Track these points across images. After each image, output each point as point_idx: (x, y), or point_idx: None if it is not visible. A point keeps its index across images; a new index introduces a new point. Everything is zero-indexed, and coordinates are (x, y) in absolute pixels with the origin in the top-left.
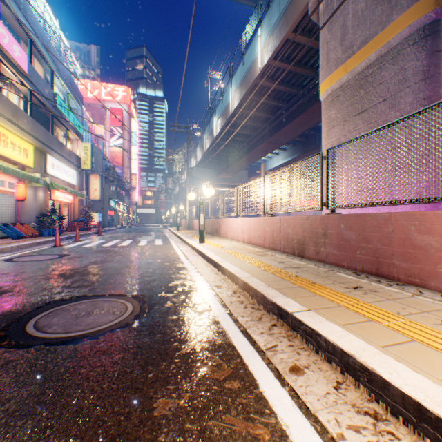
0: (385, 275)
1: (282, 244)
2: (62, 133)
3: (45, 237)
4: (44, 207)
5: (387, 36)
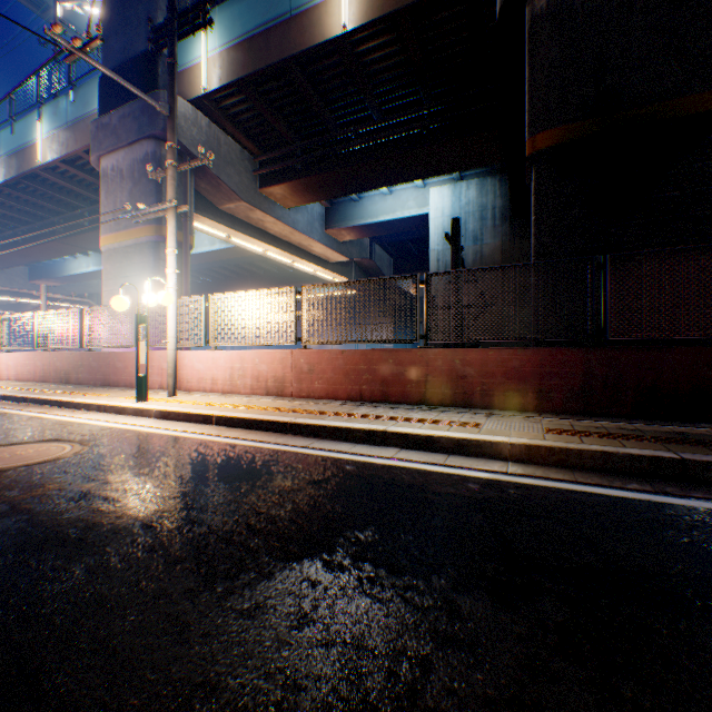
0: (109, 384)
1: (54, 376)
2: None
3: None
4: None
5: (139, 234)
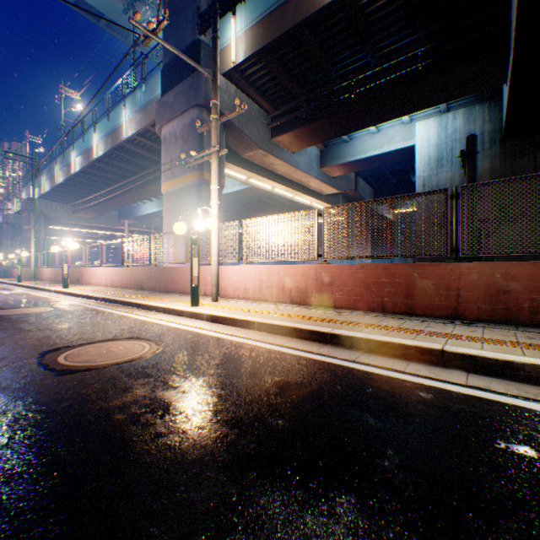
0: (169, 291)
1: (133, 284)
2: None
3: None
4: None
5: (187, 180)
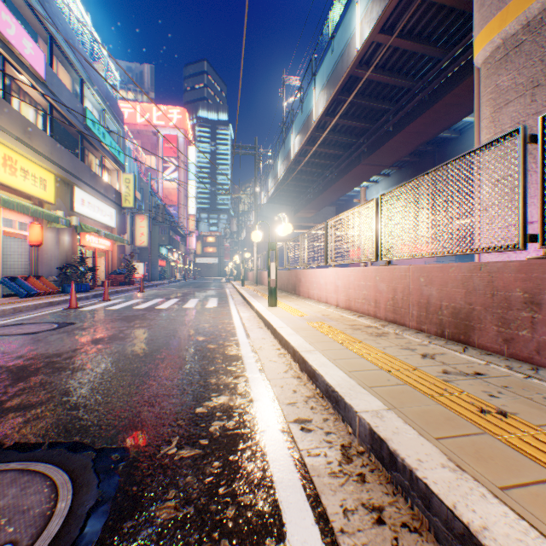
0: None
1: (414, 315)
2: (97, 161)
3: (65, 295)
4: (70, 255)
5: None
